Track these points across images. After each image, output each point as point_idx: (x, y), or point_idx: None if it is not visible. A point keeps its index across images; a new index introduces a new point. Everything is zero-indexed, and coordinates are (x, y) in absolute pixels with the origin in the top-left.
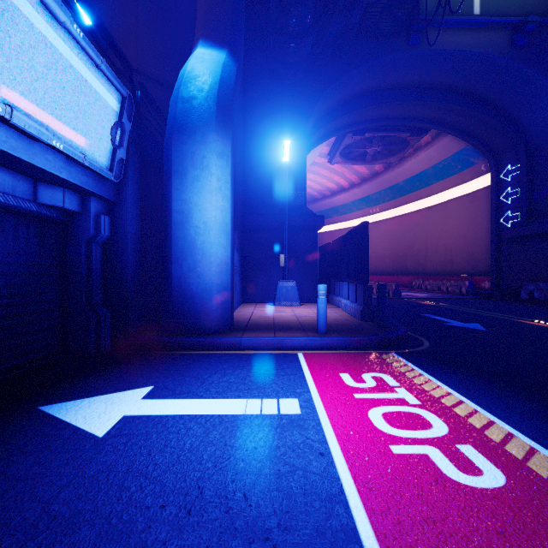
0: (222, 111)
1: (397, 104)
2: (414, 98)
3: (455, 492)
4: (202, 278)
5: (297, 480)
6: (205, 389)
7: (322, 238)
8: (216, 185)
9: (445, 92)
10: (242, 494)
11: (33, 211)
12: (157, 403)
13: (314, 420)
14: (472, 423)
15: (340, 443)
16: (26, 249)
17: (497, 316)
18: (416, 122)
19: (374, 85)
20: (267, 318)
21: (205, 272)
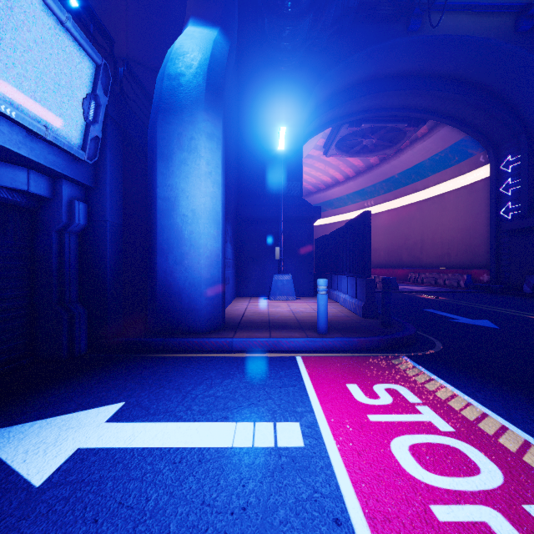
0: (212, 89)
1: (395, 93)
2: (413, 86)
3: None
4: (190, 272)
5: None
6: (186, 406)
7: (316, 231)
8: (205, 169)
9: (444, 80)
10: None
11: None
12: (123, 429)
13: (322, 458)
14: (530, 464)
15: (361, 499)
16: None
17: (505, 311)
18: (414, 112)
19: (372, 73)
20: (262, 314)
21: (194, 265)
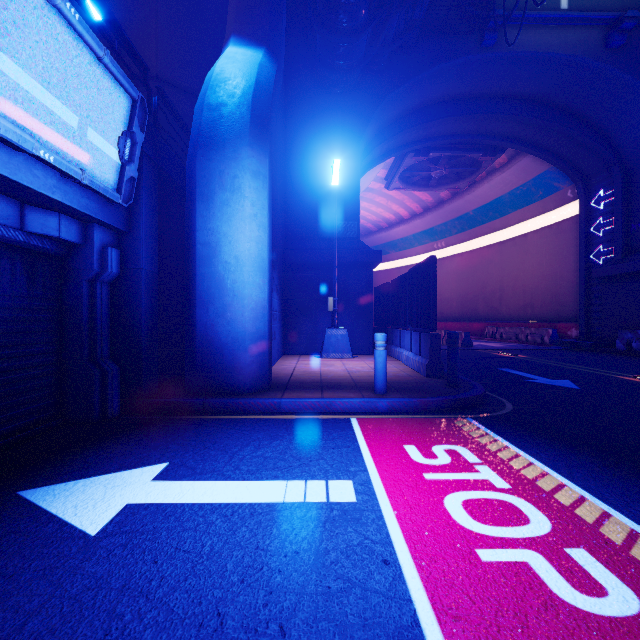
0: (257, 121)
1: (468, 117)
2: (488, 110)
3: (573, 624)
4: (233, 325)
5: (354, 604)
6: (234, 466)
7: (377, 278)
8: (250, 211)
9: (525, 103)
10: (278, 626)
11: (20, 242)
12: (171, 487)
13: (374, 512)
14: (581, 516)
15: (409, 545)
16: (10, 289)
17: (591, 371)
18: (490, 139)
19: (440, 94)
20: (313, 373)
21: (237, 318)
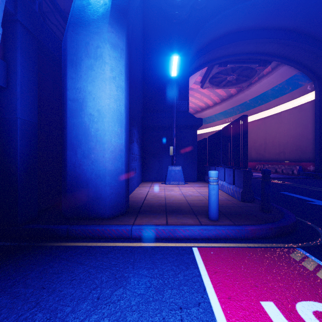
0: (117, 8)
1: (252, 41)
2: (264, 36)
3: None
4: (96, 165)
5: None
6: None
7: None
8: (109, 74)
9: (286, 32)
10: None
11: None
12: None
13: None
14: None
15: None
16: None
17: None
18: (263, 55)
19: (236, 27)
20: (160, 197)
21: (99, 159)
